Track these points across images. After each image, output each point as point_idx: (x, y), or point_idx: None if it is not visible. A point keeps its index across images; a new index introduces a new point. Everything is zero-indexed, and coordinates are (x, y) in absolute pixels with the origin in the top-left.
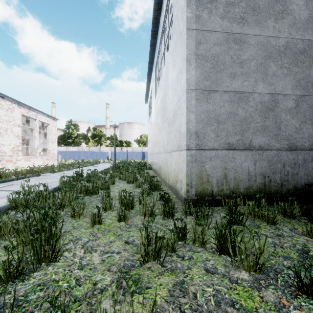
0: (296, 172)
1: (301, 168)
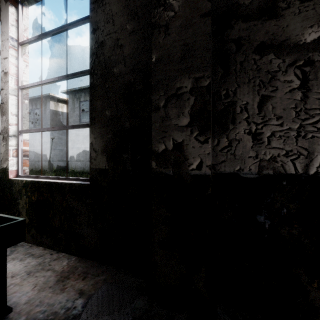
0: None
1: None
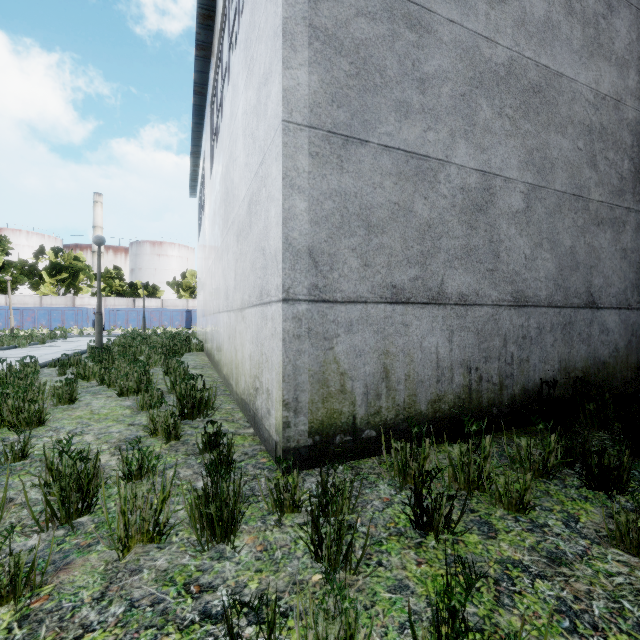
0: (526, 356)
1: (534, 348)
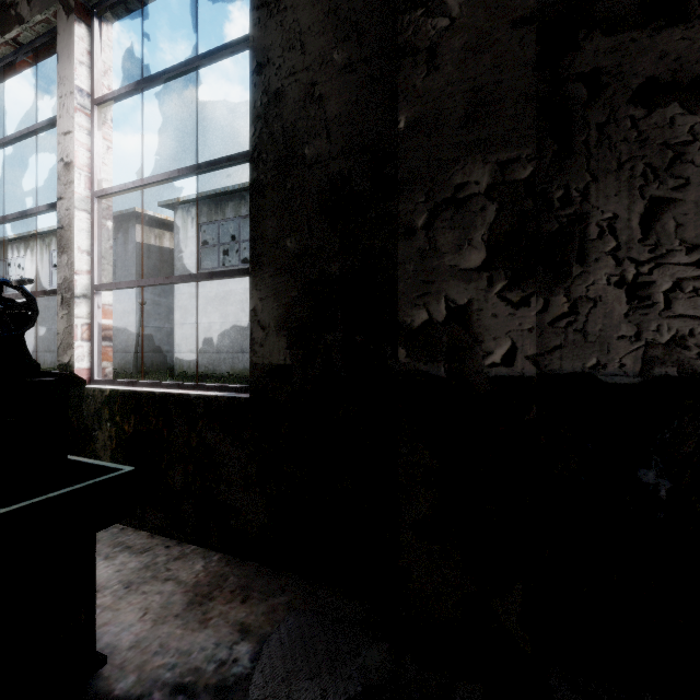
0: None
1: None
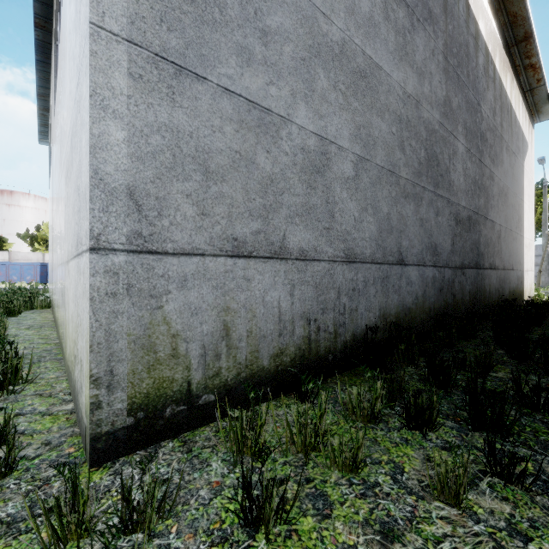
0: (355, 306)
1: (361, 298)
